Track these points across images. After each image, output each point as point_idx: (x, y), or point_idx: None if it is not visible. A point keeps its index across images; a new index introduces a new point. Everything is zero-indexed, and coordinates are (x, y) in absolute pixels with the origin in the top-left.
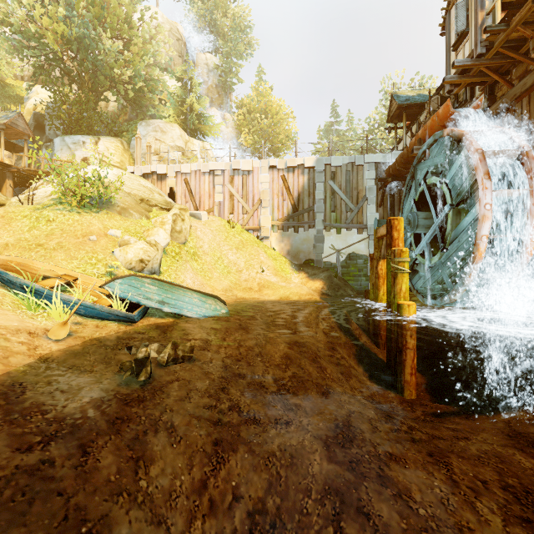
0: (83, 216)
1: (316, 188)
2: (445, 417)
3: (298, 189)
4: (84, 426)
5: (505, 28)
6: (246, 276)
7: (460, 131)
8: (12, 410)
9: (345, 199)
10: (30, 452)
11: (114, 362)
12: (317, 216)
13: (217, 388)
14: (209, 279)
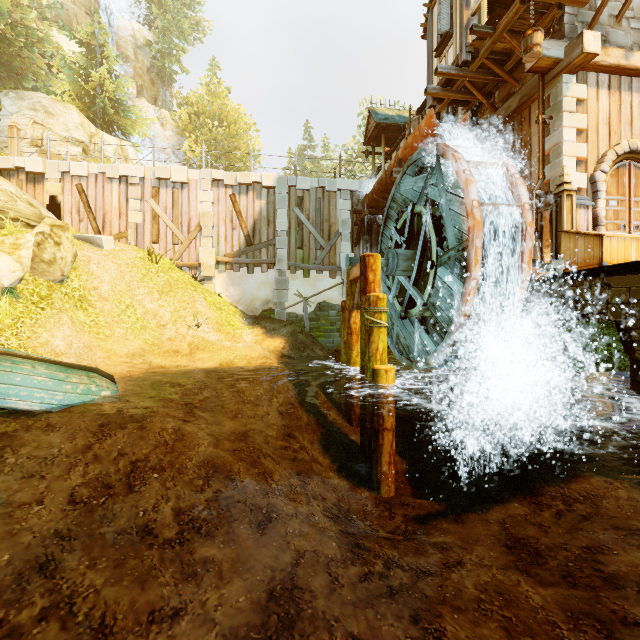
0: None
1: (278, 216)
2: (431, 522)
3: (253, 215)
4: None
5: (491, 32)
6: (172, 333)
7: (446, 146)
8: None
9: (315, 233)
10: None
11: None
12: (279, 253)
13: (27, 567)
14: (106, 339)
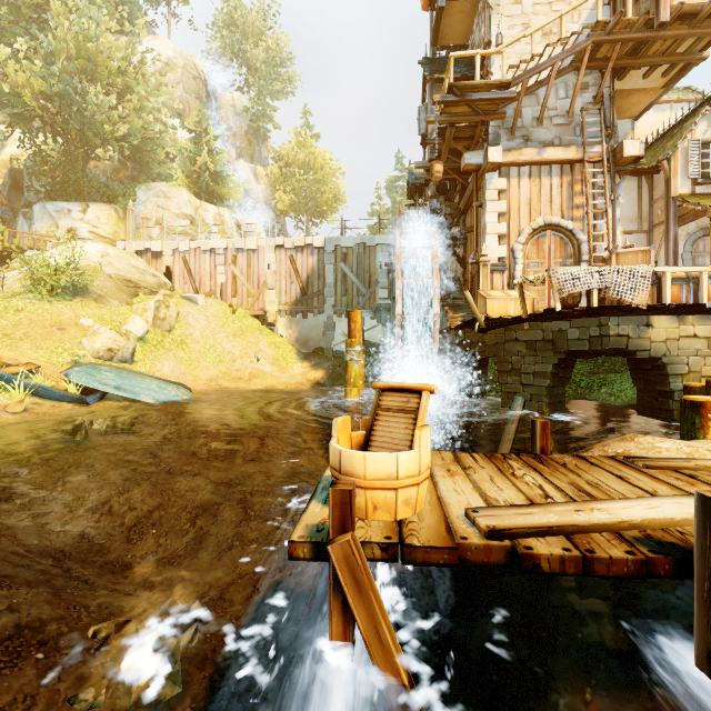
0: (54, 305)
1: (326, 271)
2: None
3: (307, 271)
4: (25, 459)
5: (442, 142)
6: (239, 365)
7: (396, 235)
8: None
9: (357, 283)
10: None
11: (60, 430)
12: (327, 301)
13: (146, 451)
14: (195, 369)
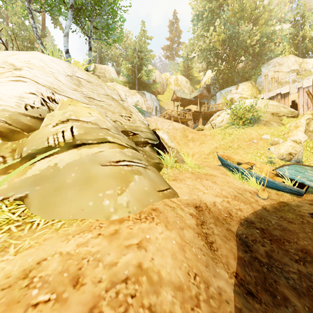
0: (245, 129)
1: None
2: None
3: None
4: None
5: None
6: None
7: None
8: (271, 234)
9: None
10: (298, 264)
11: (305, 221)
12: None
13: None
14: None
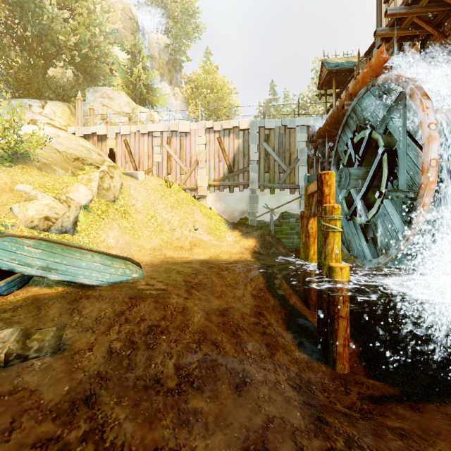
0: None
1: (251, 150)
2: (386, 404)
3: (233, 151)
4: None
5: None
6: (179, 234)
7: (398, 74)
8: None
9: (278, 161)
10: None
11: None
12: (251, 177)
13: (78, 397)
14: (138, 238)
